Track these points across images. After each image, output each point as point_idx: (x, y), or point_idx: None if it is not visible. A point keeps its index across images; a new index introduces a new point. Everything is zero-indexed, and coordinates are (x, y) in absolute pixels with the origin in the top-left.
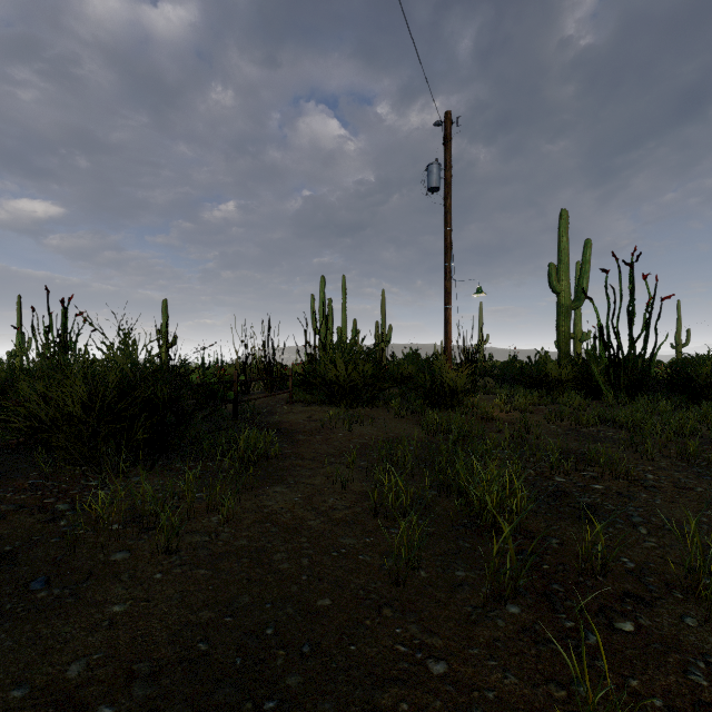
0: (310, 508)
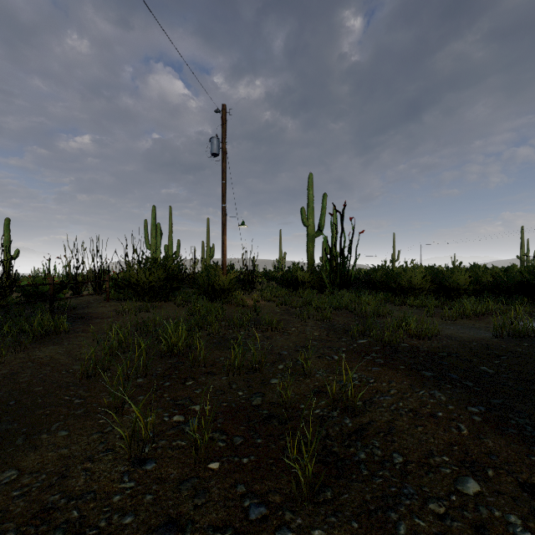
0: (66, 355)
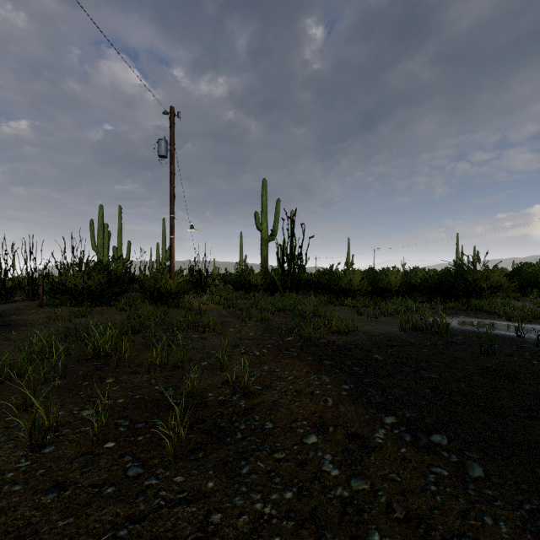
0: None
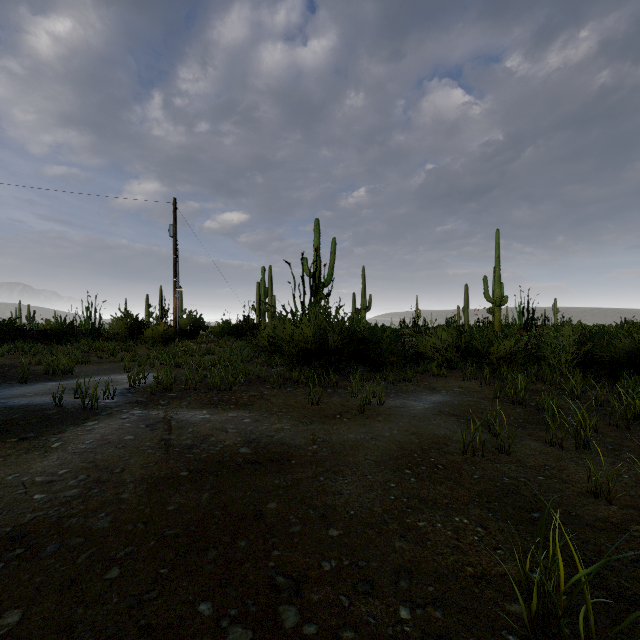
0: None
